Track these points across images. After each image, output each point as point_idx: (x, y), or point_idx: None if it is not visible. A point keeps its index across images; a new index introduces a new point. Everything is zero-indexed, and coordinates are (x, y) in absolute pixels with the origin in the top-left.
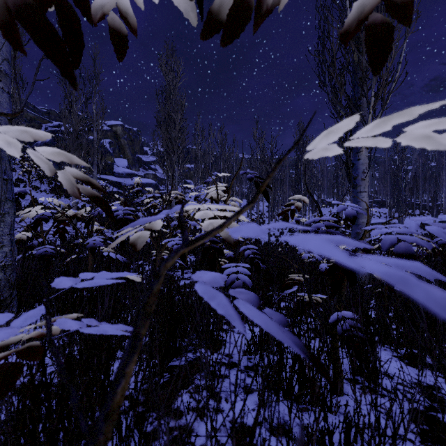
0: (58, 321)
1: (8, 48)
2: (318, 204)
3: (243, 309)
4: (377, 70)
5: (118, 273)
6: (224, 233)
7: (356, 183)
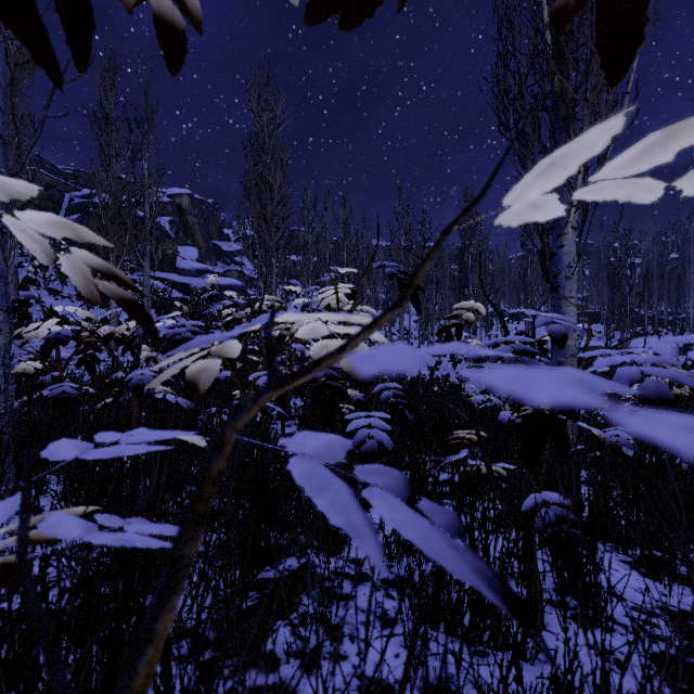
0: (48, 522)
1: (1, 65)
2: (501, 316)
3: (381, 509)
4: (615, 77)
5: (162, 433)
6: (348, 364)
7: (557, 284)
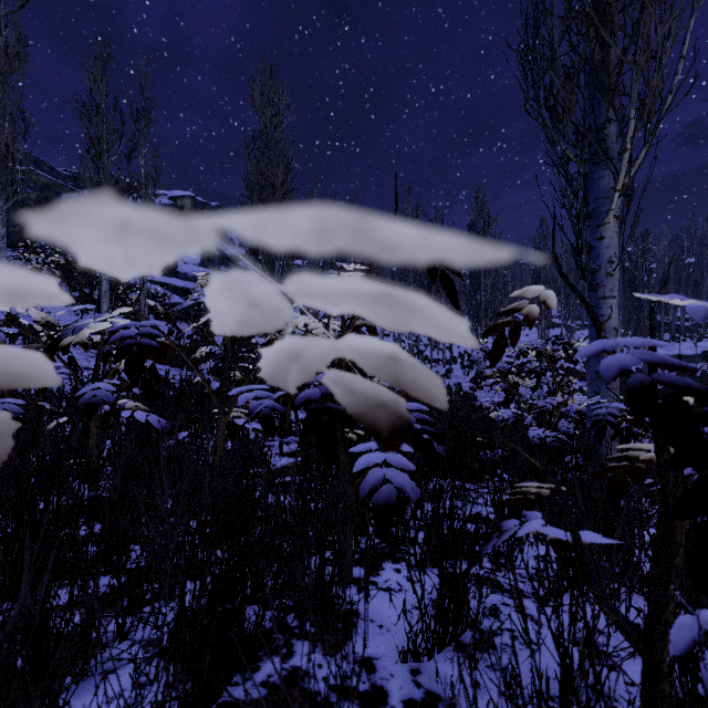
0: None
1: None
2: (590, 307)
3: None
4: None
5: None
6: (354, 397)
7: (596, 282)
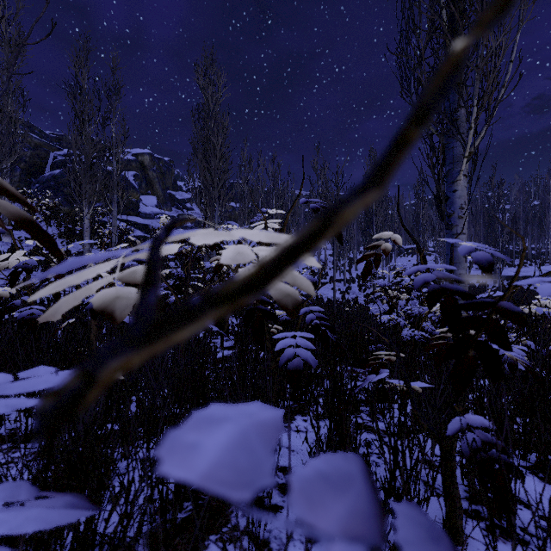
0: None
1: None
2: (418, 245)
3: None
4: None
5: (47, 377)
6: (276, 291)
7: (451, 222)
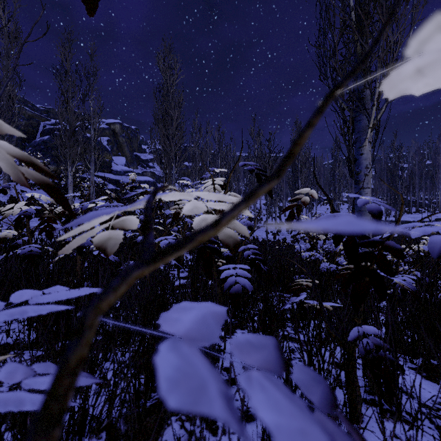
0: None
1: None
2: (329, 198)
3: (263, 412)
4: None
5: (67, 292)
6: (221, 233)
7: (359, 179)
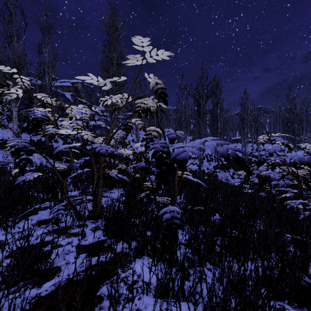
0: None
1: None
2: None
3: None
4: None
5: None
6: None
7: None
